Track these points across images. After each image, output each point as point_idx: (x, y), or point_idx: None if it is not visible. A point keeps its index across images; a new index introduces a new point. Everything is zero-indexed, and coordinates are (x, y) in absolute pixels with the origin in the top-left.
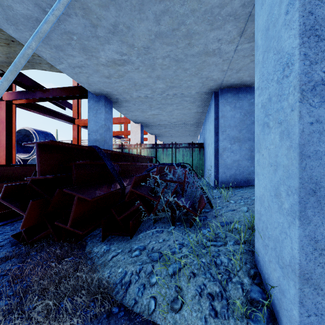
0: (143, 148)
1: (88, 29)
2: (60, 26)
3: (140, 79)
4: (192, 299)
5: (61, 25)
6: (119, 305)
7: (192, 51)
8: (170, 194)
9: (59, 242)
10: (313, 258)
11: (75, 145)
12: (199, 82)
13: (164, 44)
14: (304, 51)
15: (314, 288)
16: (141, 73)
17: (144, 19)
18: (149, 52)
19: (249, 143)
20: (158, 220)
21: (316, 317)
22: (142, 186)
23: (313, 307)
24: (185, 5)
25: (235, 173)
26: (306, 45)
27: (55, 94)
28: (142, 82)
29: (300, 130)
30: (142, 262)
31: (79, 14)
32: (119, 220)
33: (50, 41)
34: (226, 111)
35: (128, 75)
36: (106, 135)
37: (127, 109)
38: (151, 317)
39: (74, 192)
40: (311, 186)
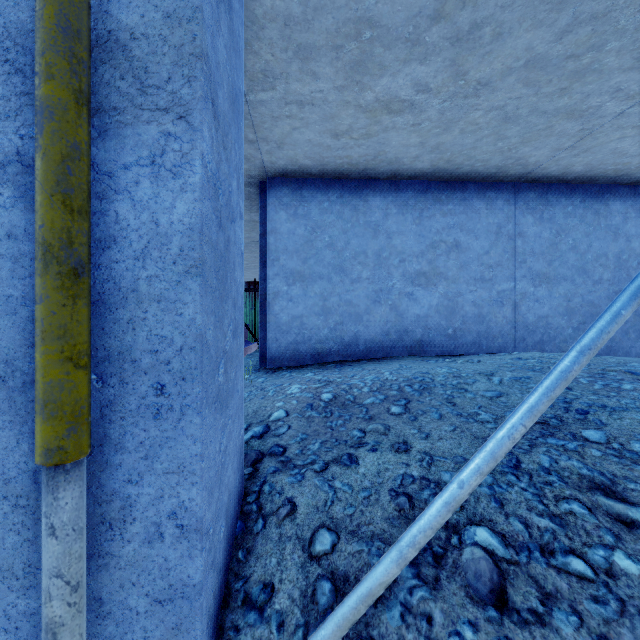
0: None
1: None
2: None
3: None
4: None
5: None
6: None
7: None
8: None
9: None
10: (1, 517)
11: None
12: None
13: None
14: None
15: (3, 578)
16: None
17: None
18: None
19: (320, 285)
20: None
21: (8, 636)
22: None
23: (2, 616)
24: None
25: (296, 340)
26: None
27: None
28: None
29: None
30: None
31: None
32: None
33: None
34: (279, 221)
35: None
36: None
37: None
38: None
39: None
40: None
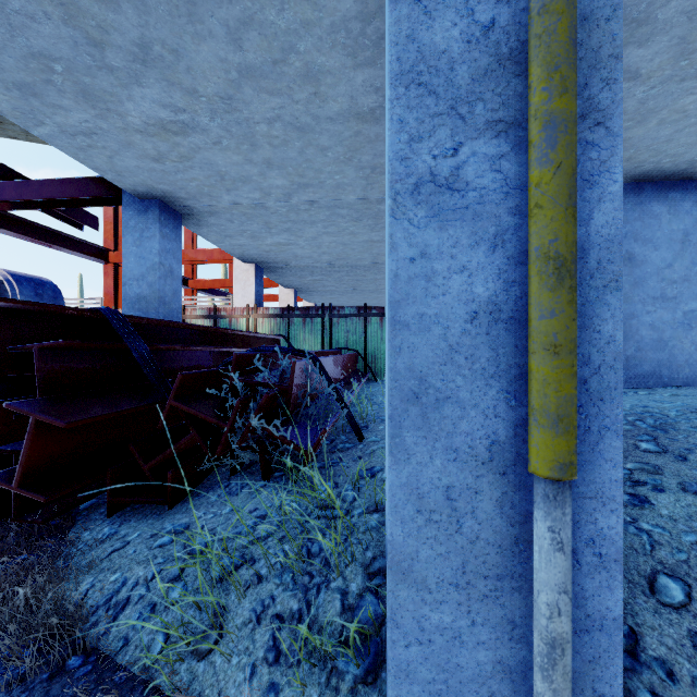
0: (262, 317)
1: (84, 50)
2: (17, 39)
3: (230, 167)
4: (241, 630)
5: (19, 38)
6: (88, 652)
7: (327, 110)
8: (252, 412)
9: (11, 524)
10: (415, 530)
11: (46, 306)
12: (359, 177)
13: (264, 92)
14: (400, 113)
15: (416, 590)
16: (229, 154)
17: (206, 35)
18: (235, 107)
19: None
20: (244, 468)
21: (421, 647)
22: (207, 395)
23: (415, 627)
24: (286, 10)
25: None
26: (404, 103)
27: (47, 193)
28: (236, 173)
29: (393, 272)
30: (168, 558)
31: (55, 17)
32: (146, 470)
33: (2, 73)
34: None
35: (202, 157)
36: (165, 288)
37: (219, 231)
38: (147, 672)
39: (29, 410)
40: (411, 386)
